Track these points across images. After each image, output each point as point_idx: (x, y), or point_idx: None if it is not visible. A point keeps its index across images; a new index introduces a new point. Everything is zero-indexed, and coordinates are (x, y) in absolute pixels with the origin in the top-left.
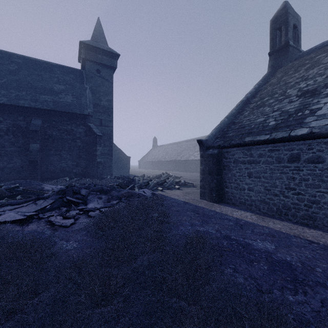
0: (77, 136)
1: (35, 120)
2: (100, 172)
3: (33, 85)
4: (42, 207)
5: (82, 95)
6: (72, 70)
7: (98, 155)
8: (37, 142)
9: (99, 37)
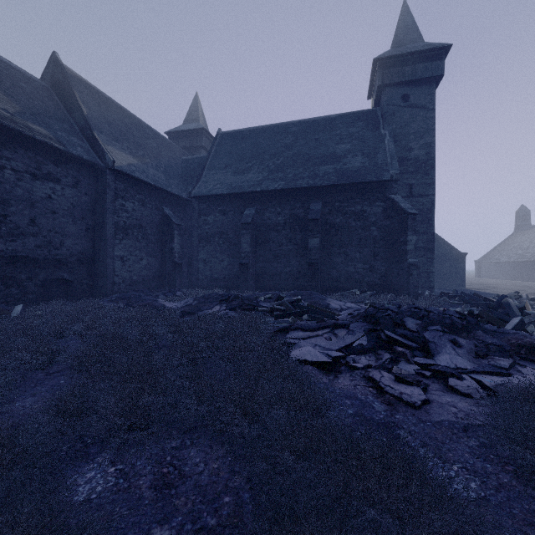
0: (370, 221)
1: (314, 205)
2: (414, 283)
3: (310, 156)
4: (347, 344)
5: (377, 150)
6: (360, 116)
7: (410, 250)
8: (316, 235)
9: (405, 35)
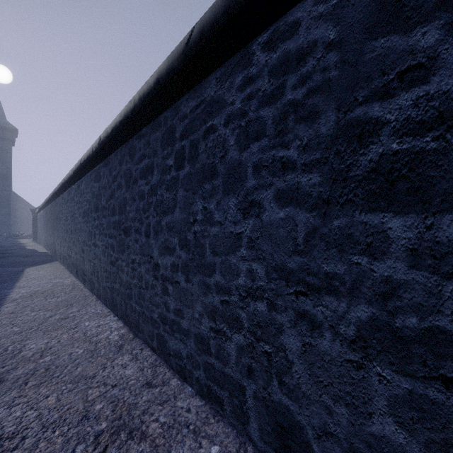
0: None
1: None
2: None
3: None
4: None
5: None
6: None
7: None
8: None
9: None
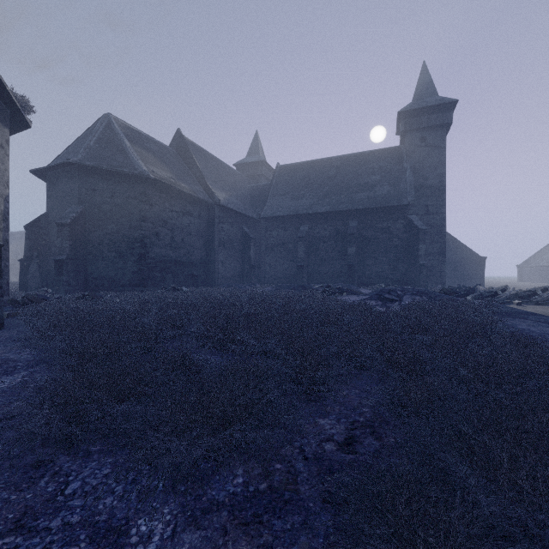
0: (394, 234)
1: (352, 223)
2: (424, 278)
3: (349, 186)
4: (364, 299)
5: (400, 180)
6: (388, 152)
7: (421, 255)
8: (353, 245)
9: (424, 90)
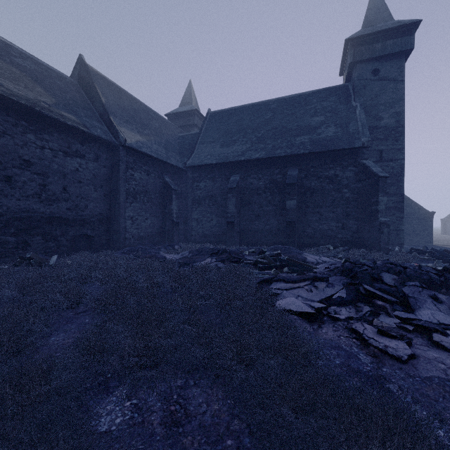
0: (343, 184)
1: (291, 171)
2: (385, 240)
3: (287, 129)
4: (328, 296)
5: (349, 120)
6: (332, 91)
7: (381, 210)
8: (293, 197)
9: (375, 15)
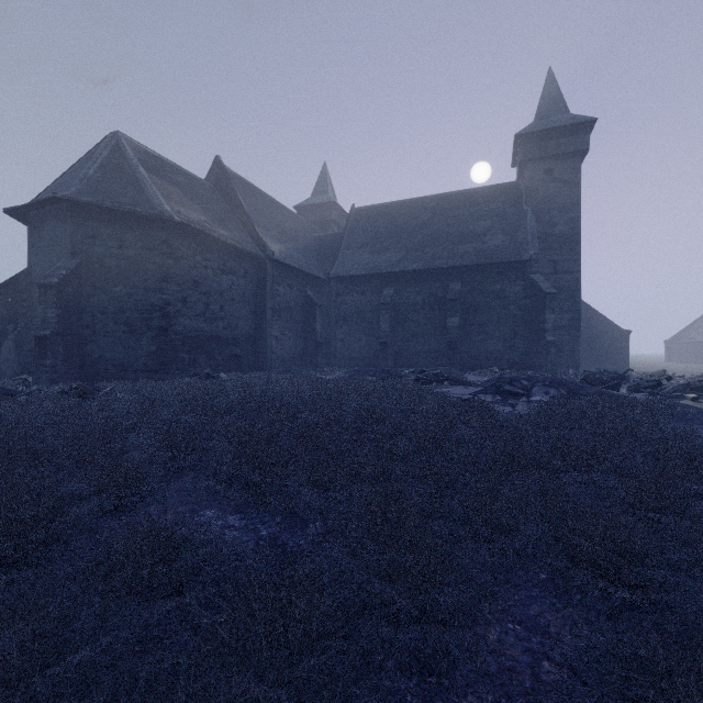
0: (510, 300)
1: (453, 284)
2: (552, 360)
3: (449, 235)
4: (475, 392)
5: (518, 227)
6: (502, 189)
7: (548, 329)
8: (455, 315)
9: (550, 106)
